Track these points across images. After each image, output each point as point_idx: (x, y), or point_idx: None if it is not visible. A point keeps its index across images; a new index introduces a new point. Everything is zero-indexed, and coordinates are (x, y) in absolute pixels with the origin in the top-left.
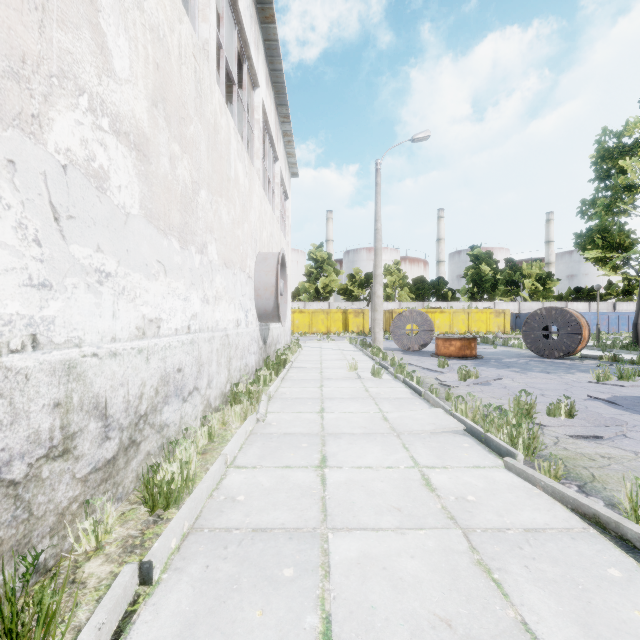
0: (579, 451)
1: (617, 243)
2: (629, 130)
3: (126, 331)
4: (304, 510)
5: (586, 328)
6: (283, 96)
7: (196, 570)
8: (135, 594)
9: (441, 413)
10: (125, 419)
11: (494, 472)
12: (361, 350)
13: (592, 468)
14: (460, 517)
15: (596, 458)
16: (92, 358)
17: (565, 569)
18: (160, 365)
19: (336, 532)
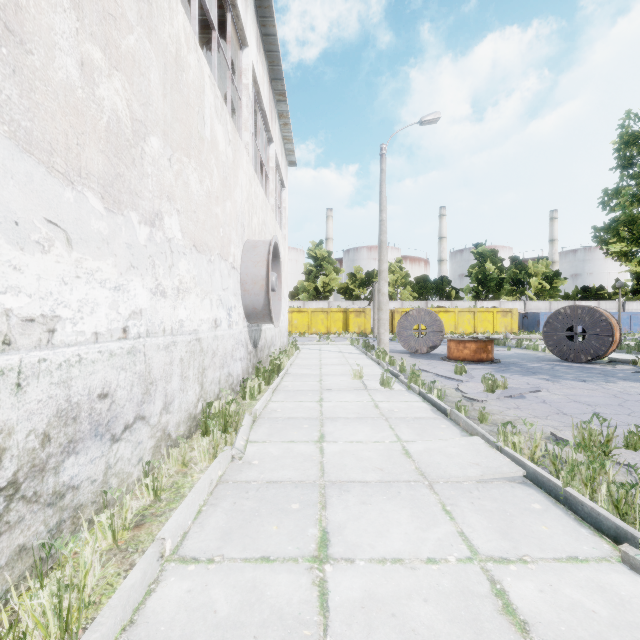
0: None
1: None
2: None
3: None
4: None
5: (617, 329)
6: (278, 68)
7: None
8: None
9: (482, 445)
10: None
11: (609, 574)
12: (364, 353)
13: None
14: None
15: None
16: None
17: None
18: (55, 393)
19: None
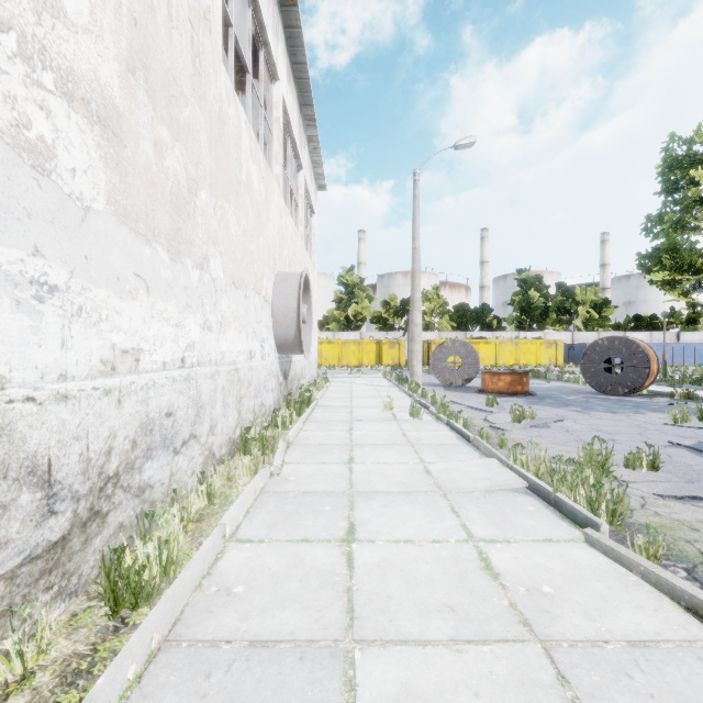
0: (675, 517)
1: (687, 264)
2: (701, 136)
3: (84, 366)
4: (323, 609)
5: (654, 361)
6: (308, 95)
7: None
8: None
9: (496, 465)
10: (83, 484)
11: (572, 548)
12: (397, 385)
13: (698, 542)
14: (536, 621)
15: (699, 527)
16: (25, 404)
17: None
18: (139, 409)
19: (366, 648)
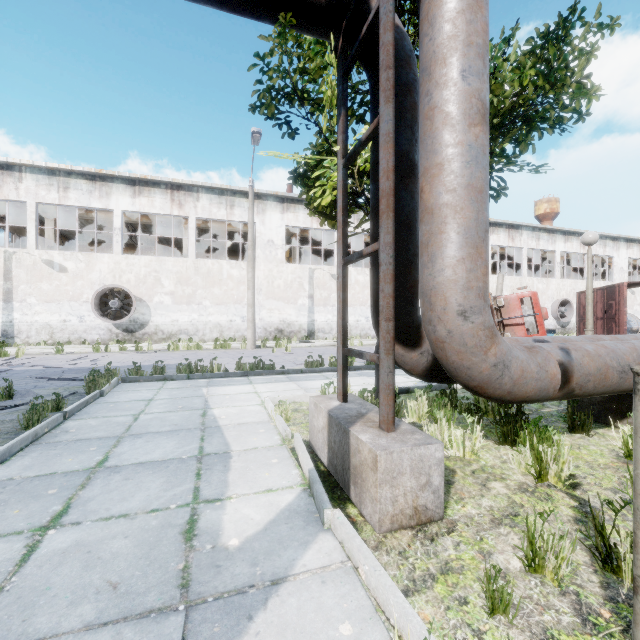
0: None
1: None
2: None
3: None
4: None
5: None
6: None
7: None
8: None
9: None
10: None
11: None
12: None
13: None
14: None
15: None
16: None
17: None
18: None
19: None
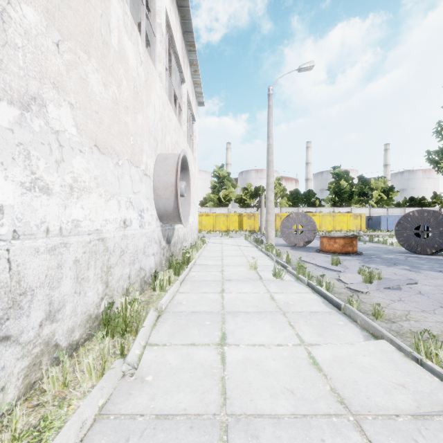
0: None
1: None
2: None
3: None
4: None
5: None
6: (188, 22)
7: None
8: None
9: (396, 354)
10: None
11: None
12: (255, 246)
13: None
14: None
15: None
16: None
17: None
18: None
19: None
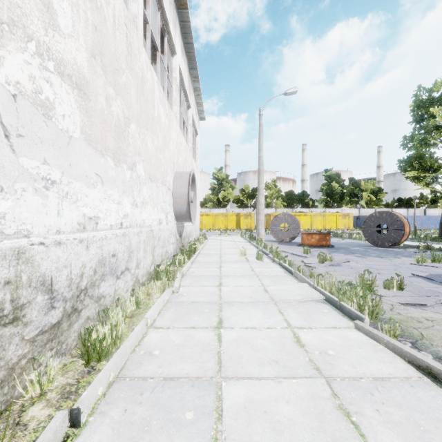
0: (409, 315)
1: (428, 166)
2: (437, 87)
3: (69, 226)
4: (204, 362)
5: (407, 226)
6: (194, 62)
7: (116, 413)
8: (65, 435)
9: (306, 287)
10: (68, 292)
11: (347, 332)
12: (249, 241)
13: (420, 328)
14: (323, 368)
15: (422, 321)
16: (39, 246)
17: (408, 412)
18: (98, 252)
19: (228, 381)
